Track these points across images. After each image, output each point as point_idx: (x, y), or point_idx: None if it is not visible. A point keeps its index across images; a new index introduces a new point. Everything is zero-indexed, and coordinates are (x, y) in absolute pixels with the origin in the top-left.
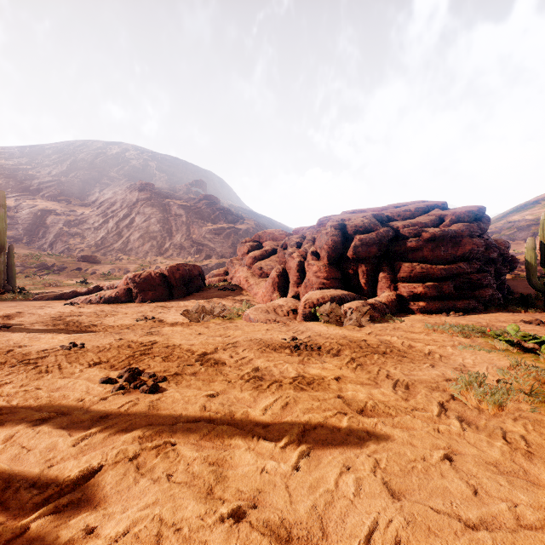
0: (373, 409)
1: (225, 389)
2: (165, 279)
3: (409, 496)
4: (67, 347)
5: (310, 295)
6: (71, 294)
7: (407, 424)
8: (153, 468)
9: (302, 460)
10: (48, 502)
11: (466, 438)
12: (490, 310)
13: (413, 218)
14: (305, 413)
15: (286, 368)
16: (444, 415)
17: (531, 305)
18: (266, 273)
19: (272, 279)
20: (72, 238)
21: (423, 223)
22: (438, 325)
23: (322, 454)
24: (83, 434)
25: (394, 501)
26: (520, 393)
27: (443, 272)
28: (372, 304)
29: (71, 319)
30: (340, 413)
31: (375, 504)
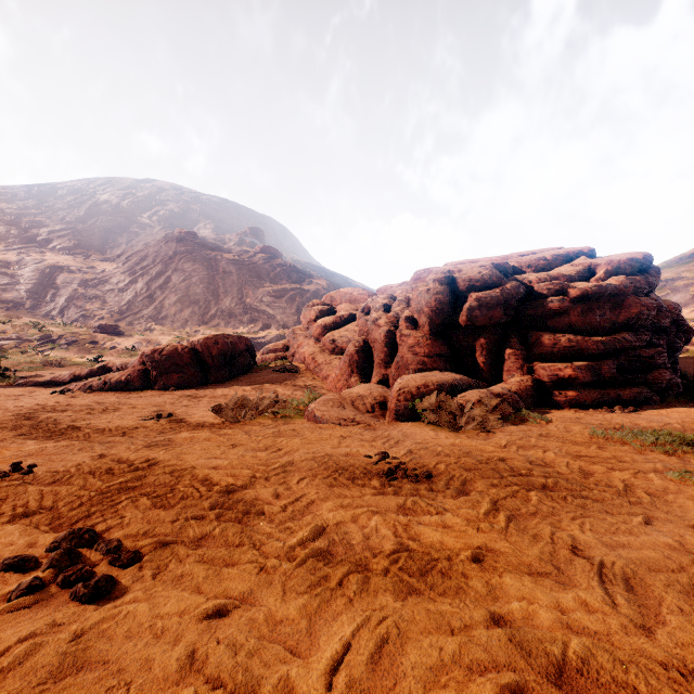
0: (585, 667)
1: (249, 590)
2: (197, 357)
3: None
4: None
5: (406, 380)
6: (68, 377)
7: None
8: None
9: None
10: None
11: None
12: (669, 402)
13: (549, 269)
14: (427, 685)
15: (375, 526)
16: None
17: None
18: (340, 348)
19: (350, 357)
20: (90, 302)
21: (567, 276)
22: (606, 429)
23: None
24: None
25: None
26: None
27: (600, 347)
28: (499, 394)
29: (47, 417)
30: (512, 687)
31: None
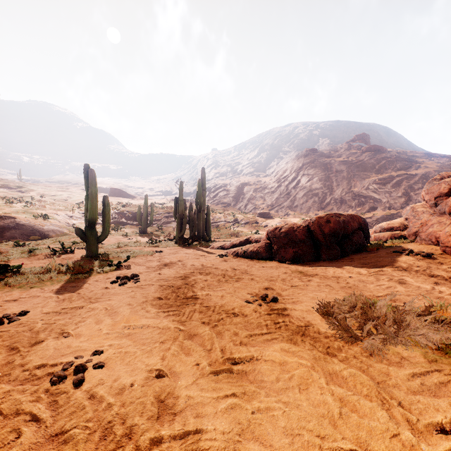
0: None
1: None
2: (310, 234)
3: None
4: (55, 375)
5: None
6: (229, 245)
7: None
8: None
9: None
10: None
11: None
12: None
13: None
14: None
15: None
16: None
17: None
18: None
19: None
20: (257, 200)
21: None
22: None
23: None
24: None
25: None
26: None
27: None
28: None
29: (193, 279)
30: None
31: None
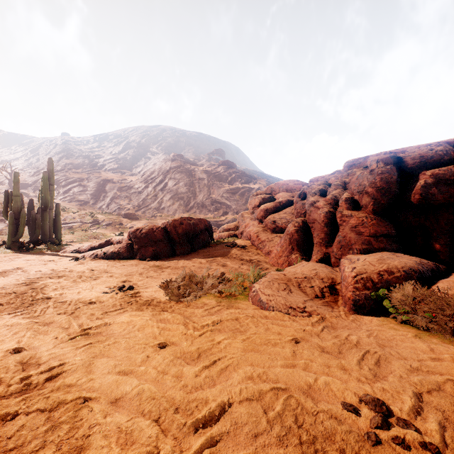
0: None
1: None
2: (167, 234)
3: None
4: None
5: (362, 264)
6: (87, 247)
7: None
8: None
9: None
10: None
11: None
12: None
13: None
14: None
15: None
16: None
17: None
18: (280, 228)
19: (290, 235)
20: (122, 200)
21: None
22: None
23: None
24: None
25: None
26: None
27: None
28: None
29: (42, 283)
30: None
31: None
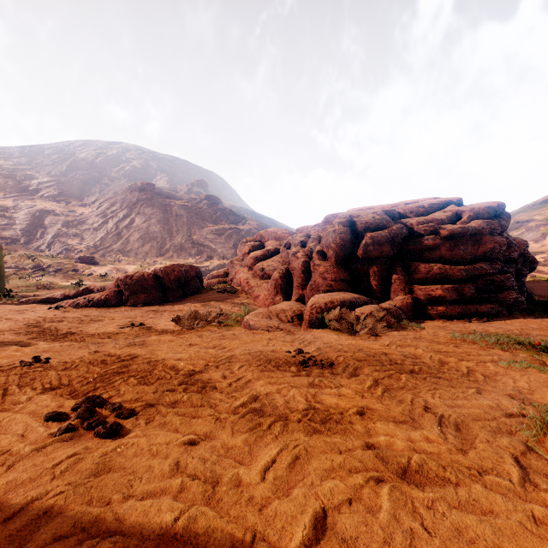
0: (420, 469)
1: (210, 431)
2: (159, 281)
3: None
4: (27, 363)
5: (317, 298)
6: (59, 296)
7: (481, 503)
8: None
9: None
10: None
11: None
12: (514, 315)
13: (427, 215)
14: (322, 478)
15: (292, 395)
16: (528, 482)
17: None
18: (268, 275)
19: (275, 281)
20: (71, 238)
21: (439, 220)
22: (464, 334)
23: None
24: None
25: None
26: None
27: (463, 273)
28: (386, 309)
29: (49, 326)
30: (374, 478)
31: None
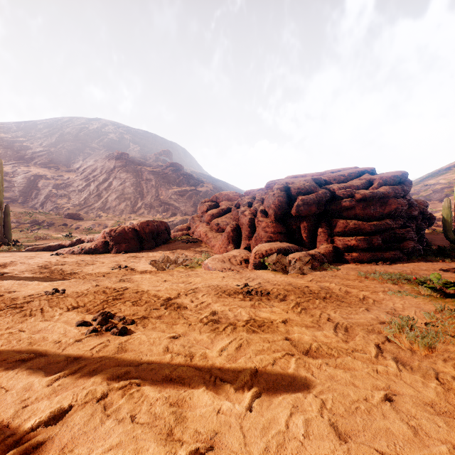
0: (317, 350)
1: (186, 331)
2: (137, 233)
3: (354, 438)
4: (50, 292)
5: (259, 247)
6: (58, 246)
7: (348, 365)
8: (119, 409)
9: (255, 400)
10: (19, 444)
11: (402, 378)
12: (412, 260)
13: (346, 182)
14: (257, 354)
15: (240, 312)
16: (380, 356)
17: (447, 255)
18: (222, 228)
19: (228, 233)
20: (60, 198)
21: (355, 186)
22: (369, 273)
23: (273, 394)
24: (57, 375)
25: (341, 442)
26: (447, 336)
27: (372, 228)
28: (312, 255)
29: (55, 268)
30: (288, 354)
31: (324, 446)
